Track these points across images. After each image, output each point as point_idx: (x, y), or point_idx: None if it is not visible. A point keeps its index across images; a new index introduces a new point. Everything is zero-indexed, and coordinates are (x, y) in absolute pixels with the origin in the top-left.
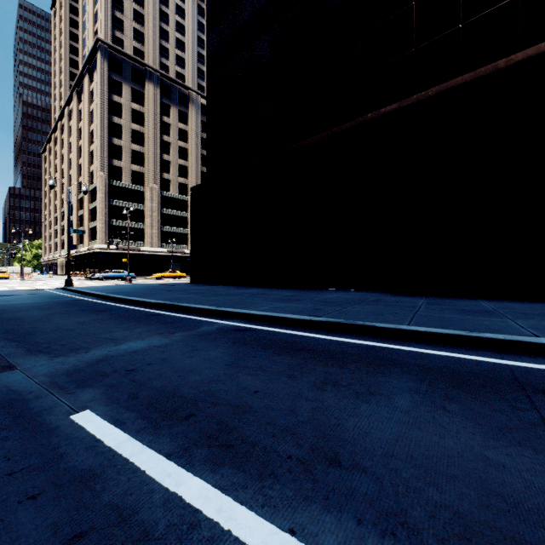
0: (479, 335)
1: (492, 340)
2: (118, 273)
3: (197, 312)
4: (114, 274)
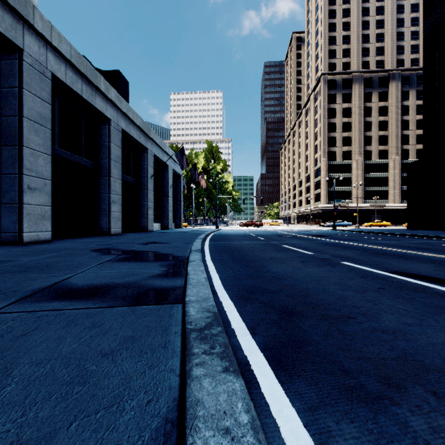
0: None
1: None
2: (341, 223)
3: (441, 238)
4: (338, 223)
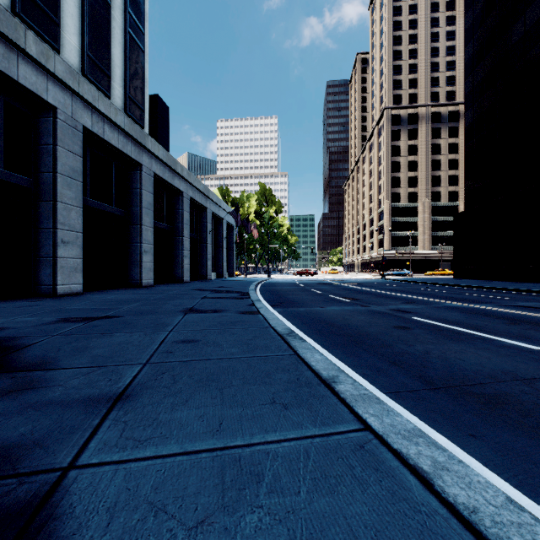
0: (520, 289)
1: (522, 290)
2: (400, 271)
3: (445, 285)
4: (398, 272)
